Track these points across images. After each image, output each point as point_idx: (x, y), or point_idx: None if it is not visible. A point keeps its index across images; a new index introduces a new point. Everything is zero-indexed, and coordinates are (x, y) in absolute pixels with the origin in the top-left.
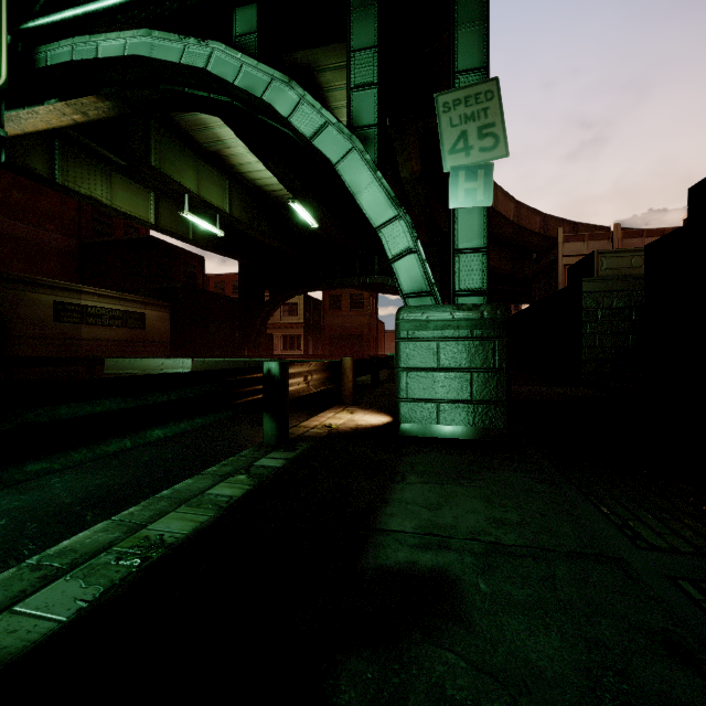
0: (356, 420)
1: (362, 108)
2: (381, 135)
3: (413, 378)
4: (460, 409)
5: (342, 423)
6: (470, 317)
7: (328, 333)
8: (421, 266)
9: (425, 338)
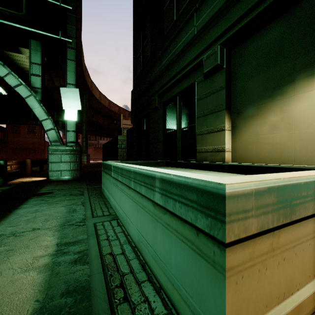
0: (33, 179)
1: (35, 81)
2: (42, 91)
3: (53, 165)
4: (67, 172)
5: (27, 180)
6: (70, 148)
7: (10, 146)
8: (56, 133)
9: (57, 154)
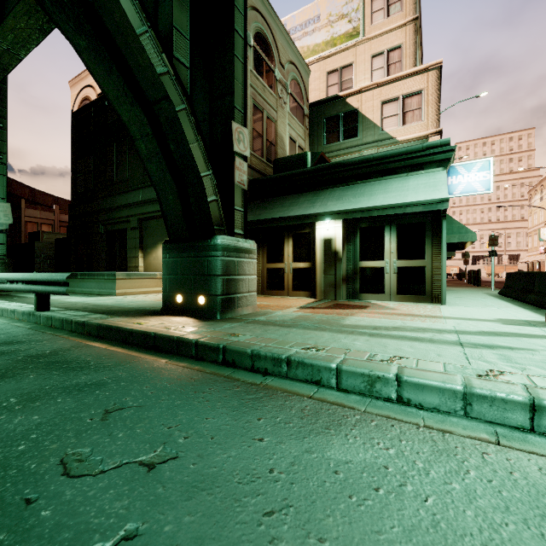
0: None
1: None
2: None
3: None
4: None
5: None
6: (2, 261)
7: None
8: None
9: None
